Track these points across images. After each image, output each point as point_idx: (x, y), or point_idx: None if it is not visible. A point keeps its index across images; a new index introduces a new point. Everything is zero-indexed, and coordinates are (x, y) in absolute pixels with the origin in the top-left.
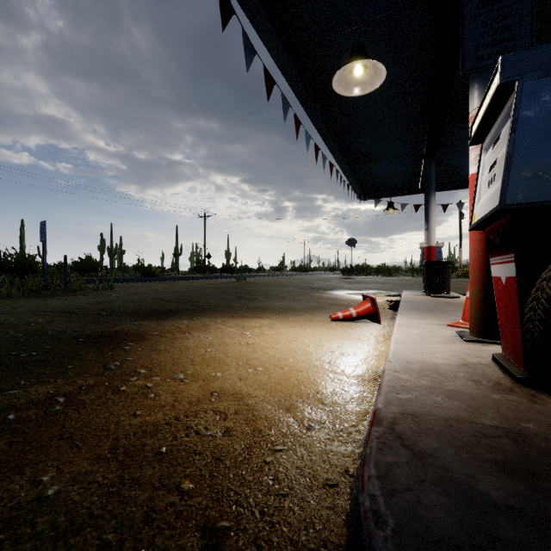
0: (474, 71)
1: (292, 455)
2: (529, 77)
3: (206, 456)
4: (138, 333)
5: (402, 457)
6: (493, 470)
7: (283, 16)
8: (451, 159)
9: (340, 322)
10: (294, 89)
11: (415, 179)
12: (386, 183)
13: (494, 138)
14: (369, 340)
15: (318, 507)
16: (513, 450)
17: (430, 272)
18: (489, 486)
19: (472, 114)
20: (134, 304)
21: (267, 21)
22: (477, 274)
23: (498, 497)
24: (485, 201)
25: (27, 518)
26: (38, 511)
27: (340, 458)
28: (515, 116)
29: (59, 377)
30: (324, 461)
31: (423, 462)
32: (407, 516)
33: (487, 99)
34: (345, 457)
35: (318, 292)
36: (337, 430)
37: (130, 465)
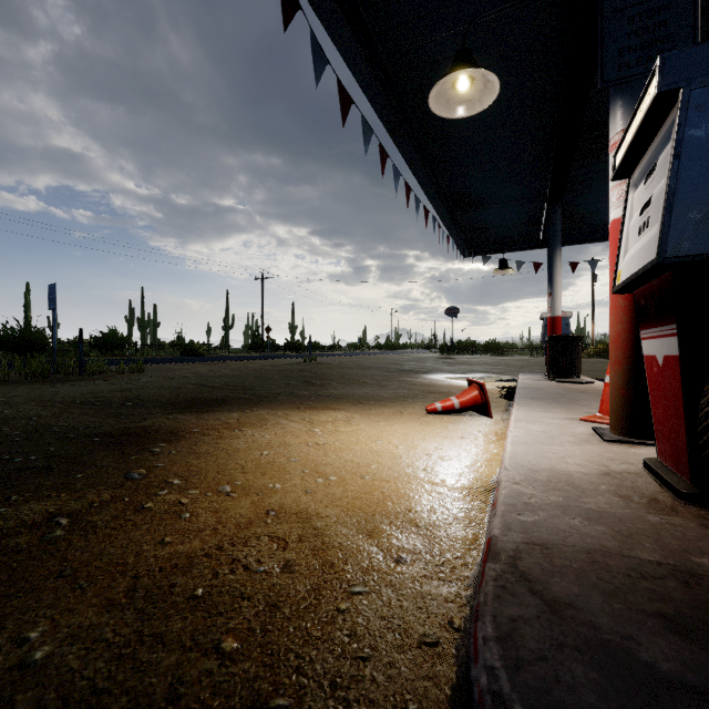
0: (618, 82)
1: (375, 599)
2: (698, 83)
3: (257, 602)
4: (172, 430)
5: (530, 609)
6: (660, 628)
7: (364, 15)
8: (582, 204)
9: (438, 415)
10: (378, 111)
11: (535, 230)
12: (497, 235)
13: (647, 169)
14: (477, 439)
15: (412, 676)
16: (685, 598)
17: (555, 350)
18: (656, 654)
19: (614, 141)
20: (170, 391)
21: (343, 20)
22: (621, 352)
23: (671, 670)
24: (634, 253)
25: (3, 695)
26: (19, 684)
27: (441, 604)
28: (679, 137)
29: (64, 490)
30: (419, 609)
31: (560, 616)
32: (542, 702)
33: (639, 116)
34: (448, 602)
35: (410, 376)
36: (436, 563)
37: (152, 615)
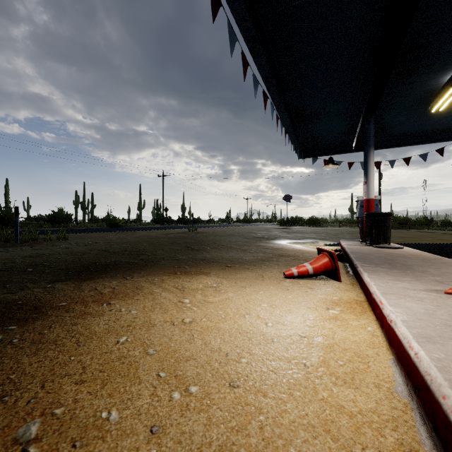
0: None
1: None
2: None
3: None
4: (38, 305)
5: None
6: None
7: None
8: (387, 118)
9: (295, 279)
10: (242, 29)
11: (350, 138)
12: (323, 143)
13: None
14: (342, 310)
15: None
16: None
17: (372, 223)
18: None
19: None
20: (74, 257)
21: None
22: None
23: None
24: None
25: None
26: None
27: None
28: None
29: None
30: None
31: None
32: None
33: None
34: None
35: (263, 241)
36: None
37: None
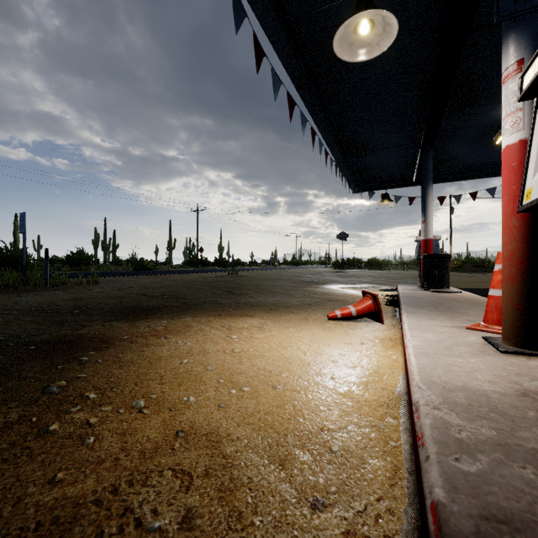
0: (513, 15)
1: None
2: None
3: None
4: (104, 338)
5: None
6: None
7: None
8: (448, 149)
9: (338, 321)
10: (286, 67)
11: (410, 171)
12: (380, 175)
13: None
14: (375, 345)
15: None
16: None
17: (429, 266)
18: None
19: (507, 72)
20: (114, 300)
21: None
22: (515, 268)
23: None
24: None
25: None
26: None
27: None
28: None
29: None
30: None
31: None
32: None
33: None
34: None
35: (312, 286)
36: (357, 508)
37: None
